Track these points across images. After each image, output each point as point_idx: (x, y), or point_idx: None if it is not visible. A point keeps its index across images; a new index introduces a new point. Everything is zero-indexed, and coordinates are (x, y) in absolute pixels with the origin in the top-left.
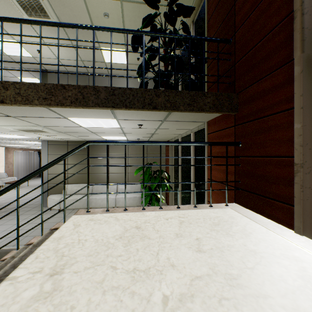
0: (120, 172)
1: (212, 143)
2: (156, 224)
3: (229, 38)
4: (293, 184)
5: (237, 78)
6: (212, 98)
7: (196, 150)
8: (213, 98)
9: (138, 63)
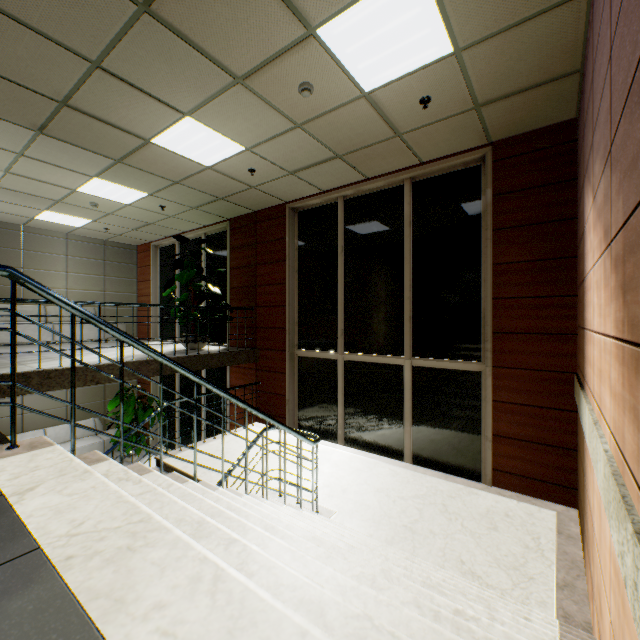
0: (49, 408)
1: (245, 386)
2: (225, 446)
3: (252, 306)
4: (286, 408)
5: (258, 338)
6: (245, 354)
7: (210, 373)
8: (246, 354)
9: (102, 230)
